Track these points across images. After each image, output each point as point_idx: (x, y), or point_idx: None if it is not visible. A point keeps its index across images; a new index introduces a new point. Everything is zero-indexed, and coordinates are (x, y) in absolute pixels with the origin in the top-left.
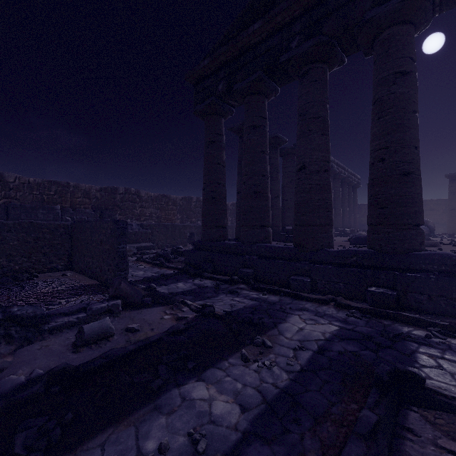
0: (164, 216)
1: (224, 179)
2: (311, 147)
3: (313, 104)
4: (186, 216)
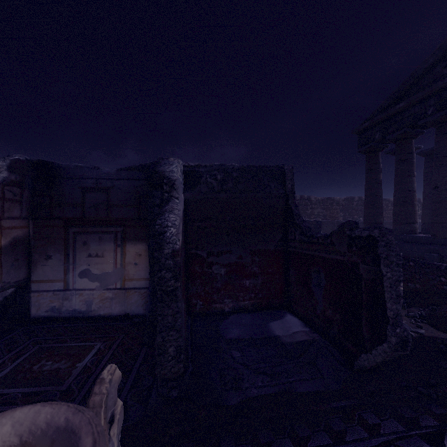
0: (328, 215)
1: (381, 192)
2: (442, 175)
3: (444, 148)
4: (348, 213)
